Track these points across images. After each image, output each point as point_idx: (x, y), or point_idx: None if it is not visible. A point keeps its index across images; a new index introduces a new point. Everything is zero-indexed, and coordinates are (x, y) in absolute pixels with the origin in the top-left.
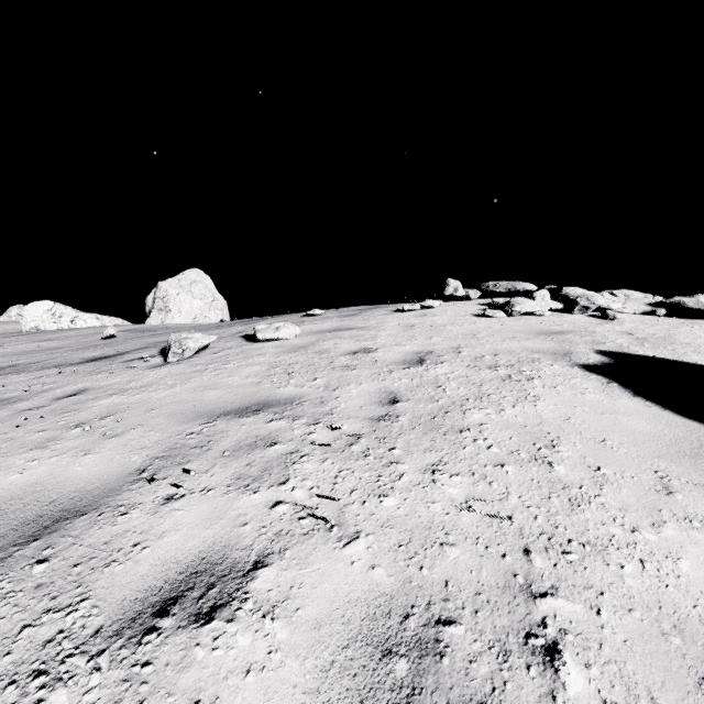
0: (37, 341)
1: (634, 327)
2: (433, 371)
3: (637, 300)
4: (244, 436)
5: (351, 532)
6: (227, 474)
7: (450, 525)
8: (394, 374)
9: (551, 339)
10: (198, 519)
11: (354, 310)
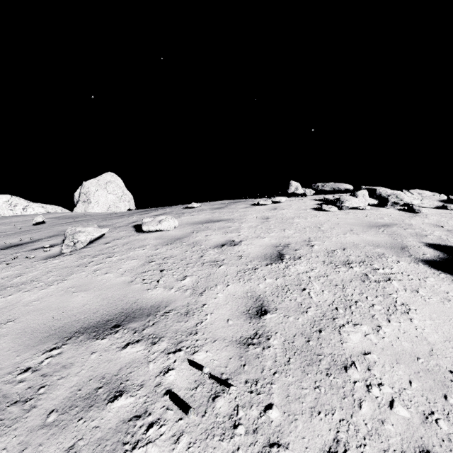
0: None
1: (438, 219)
2: (294, 268)
3: (431, 198)
4: (87, 375)
5: None
6: None
7: None
8: (258, 272)
9: (382, 232)
10: None
11: (222, 204)
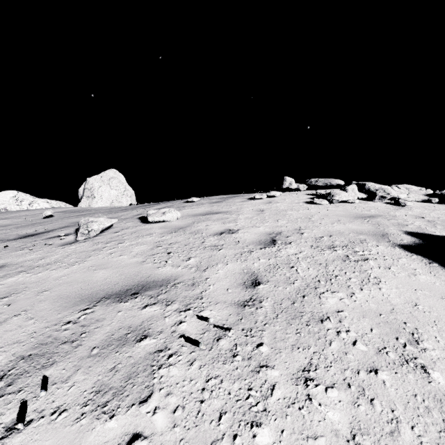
0: None
1: (421, 211)
2: (285, 251)
3: (417, 192)
4: (117, 326)
5: None
6: (87, 384)
7: None
8: (253, 254)
9: (367, 222)
10: None
11: (220, 198)
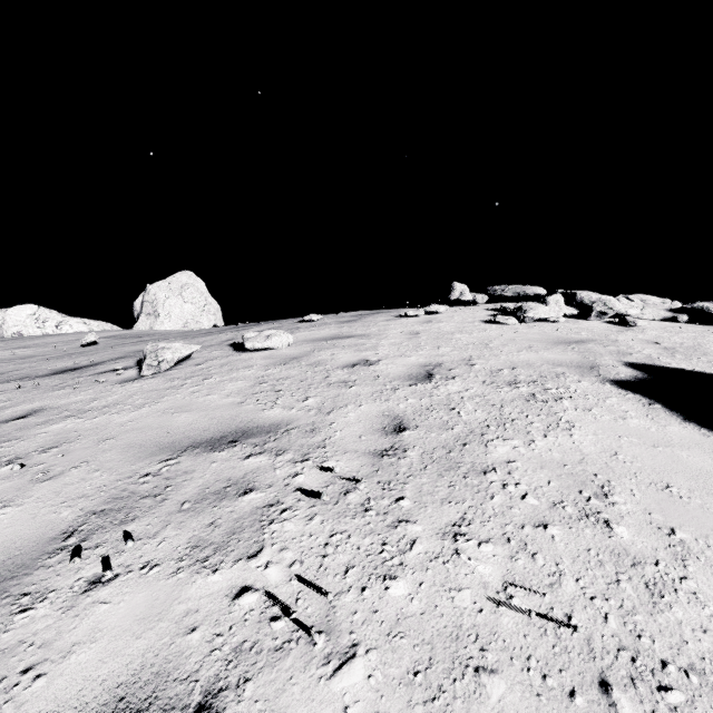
0: (12, 348)
1: (657, 335)
2: (444, 388)
3: (656, 306)
4: (212, 478)
5: (344, 647)
6: (181, 540)
7: (486, 632)
8: (399, 392)
9: (572, 349)
10: (128, 620)
11: (354, 316)
